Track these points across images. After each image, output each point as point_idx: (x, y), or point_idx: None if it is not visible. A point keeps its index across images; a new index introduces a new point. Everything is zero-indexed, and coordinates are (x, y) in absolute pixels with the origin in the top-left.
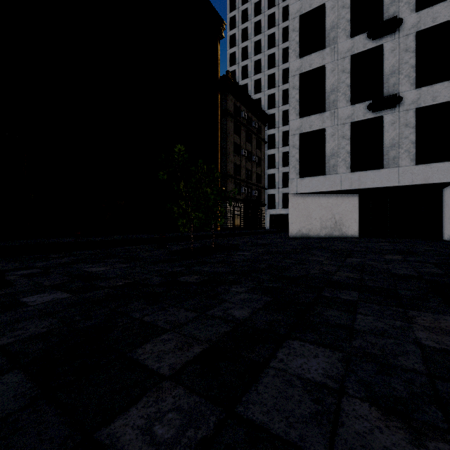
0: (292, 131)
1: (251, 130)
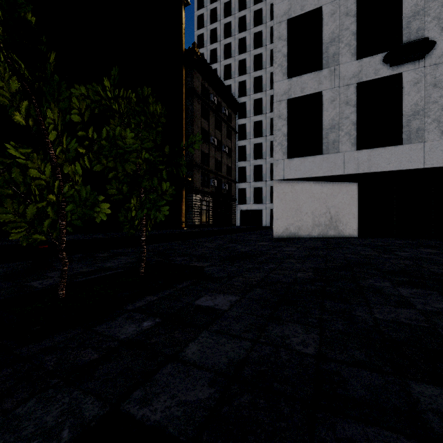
0: (277, 97)
1: (221, 116)
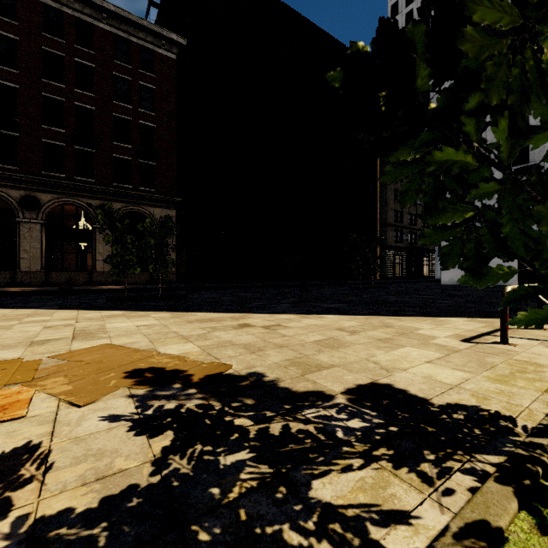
0: None
1: None
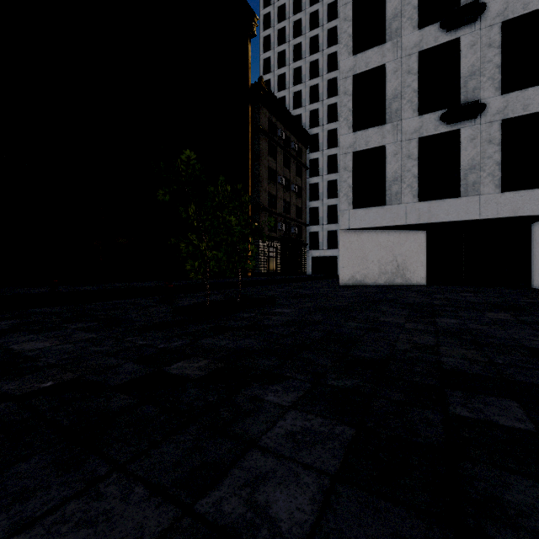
0: (343, 149)
1: (289, 152)
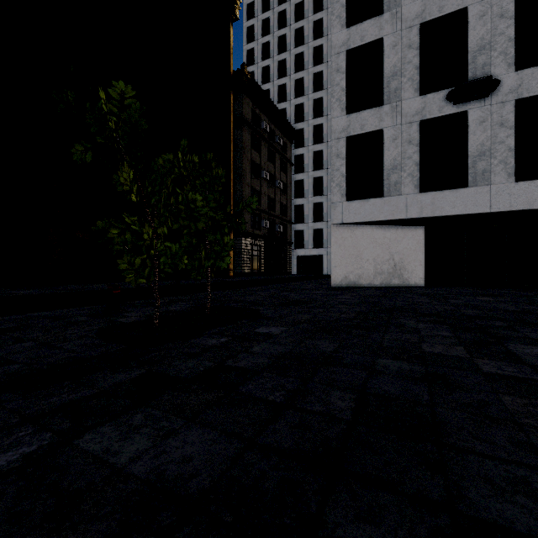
0: (335, 134)
1: (274, 147)
